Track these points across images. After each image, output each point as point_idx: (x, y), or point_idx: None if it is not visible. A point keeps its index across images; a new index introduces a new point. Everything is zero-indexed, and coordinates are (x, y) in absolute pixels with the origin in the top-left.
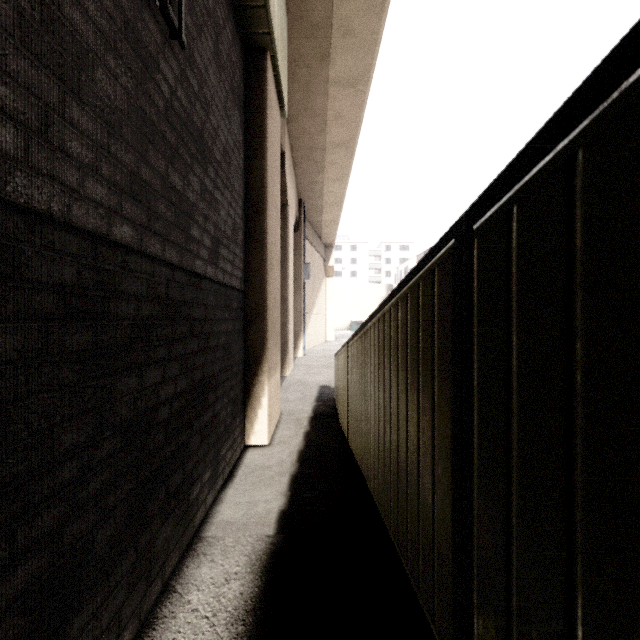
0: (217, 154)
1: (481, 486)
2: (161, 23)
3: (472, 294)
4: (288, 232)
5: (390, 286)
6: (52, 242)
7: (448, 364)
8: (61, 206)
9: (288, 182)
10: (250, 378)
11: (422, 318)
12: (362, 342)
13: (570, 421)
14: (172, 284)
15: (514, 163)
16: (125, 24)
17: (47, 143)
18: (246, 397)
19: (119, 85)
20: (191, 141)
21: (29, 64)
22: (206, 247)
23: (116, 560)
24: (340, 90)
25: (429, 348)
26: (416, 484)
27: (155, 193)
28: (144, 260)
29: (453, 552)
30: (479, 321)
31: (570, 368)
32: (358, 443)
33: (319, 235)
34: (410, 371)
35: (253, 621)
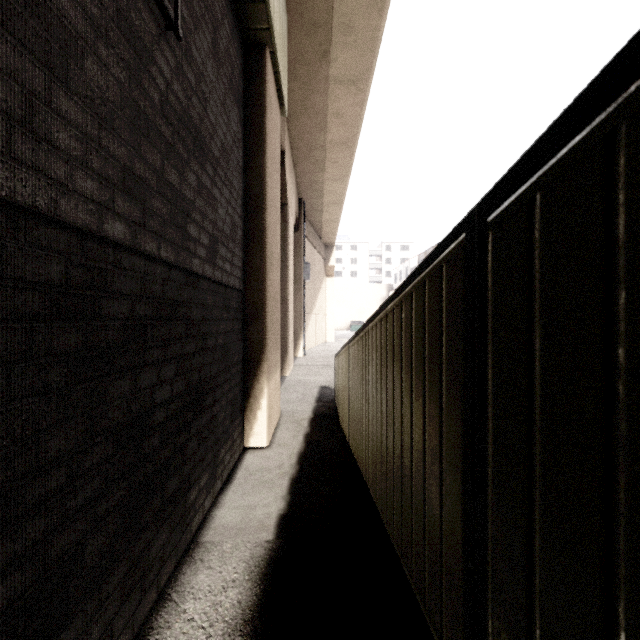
0: (215, 151)
1: (497, 503)
2: (156, 14)
3: (486, 292)
4: (288, 231)
5: (390, 286)
6: (37, 238)
7: (458, 368)
8: (47, 200)
9: (288, 181)
10: (249, 379)
11: (428, 318)
12: (363, 343)
13: (609, 438)
14: (168, 283)
15: (537, 145)
16: (117, 12)
17: (32, 133)
18: (245, 398)
19: (111, 76)
20: (188, 137)
21: (11, 49)
22: (204, 245)
23: (108, 570)
24: (340, 88)
25: (436, 350)
26: (422, 494)
27: (150, 189)
28: (138, 258)
29: (464, 571)
30: (494, 322)
31: (609, 376)
32: (359, 446)
33: (319, 235)
34: (415, 374)
35: (251, 631)
